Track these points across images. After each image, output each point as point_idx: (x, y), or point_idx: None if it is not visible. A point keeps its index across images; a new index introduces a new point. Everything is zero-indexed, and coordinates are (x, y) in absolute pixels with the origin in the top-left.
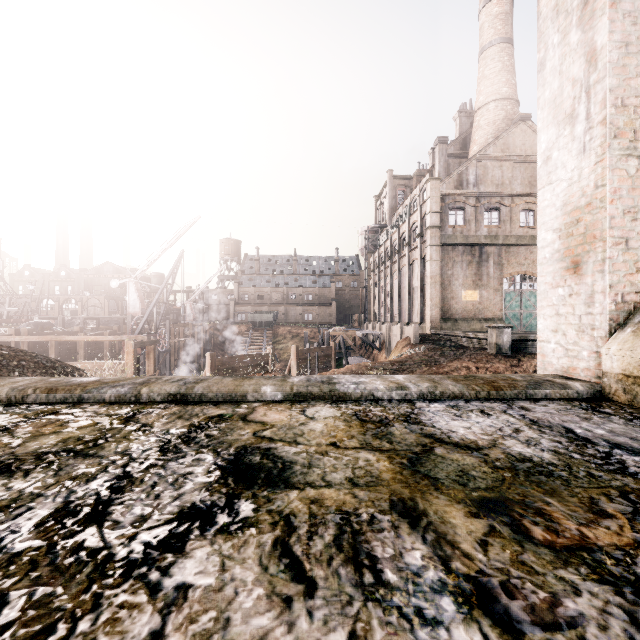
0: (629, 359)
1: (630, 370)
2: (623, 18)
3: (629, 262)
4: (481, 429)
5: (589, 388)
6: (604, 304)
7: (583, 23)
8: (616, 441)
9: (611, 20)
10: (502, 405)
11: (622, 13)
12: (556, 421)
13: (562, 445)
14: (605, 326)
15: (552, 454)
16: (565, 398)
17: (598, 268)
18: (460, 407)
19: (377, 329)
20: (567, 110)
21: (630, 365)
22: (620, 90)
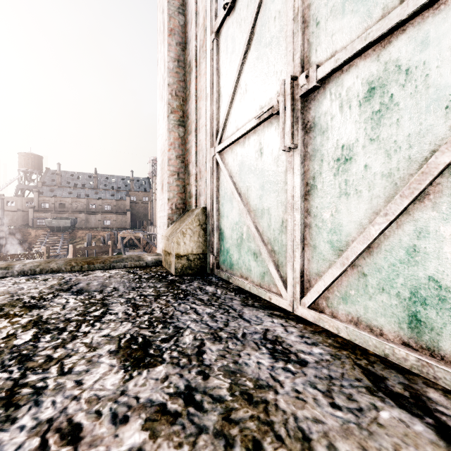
0: (165, 241)
1: (165, 247)
2: (176, 45)
3: (180, 186)
4: (4, 291)
5: (155, 260)
6: (166, 210)
7: (163, 42)
8: (87, 288)
9: (169, 44)
10: (76, 274)
11: (176, 42)
12: (84, 280)
13: (38, 294)
14: (166, 223)
15: (10, 301)
16: (136, 266)
17: (165, 188)
18: (37, 278)
19: (155, 231)
20: (161, 92)
21: (165, 244)
22: (174, 86)
